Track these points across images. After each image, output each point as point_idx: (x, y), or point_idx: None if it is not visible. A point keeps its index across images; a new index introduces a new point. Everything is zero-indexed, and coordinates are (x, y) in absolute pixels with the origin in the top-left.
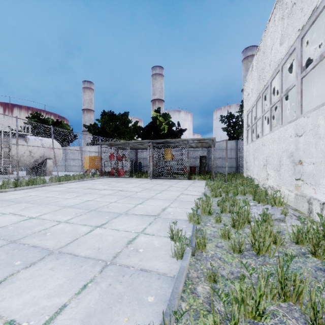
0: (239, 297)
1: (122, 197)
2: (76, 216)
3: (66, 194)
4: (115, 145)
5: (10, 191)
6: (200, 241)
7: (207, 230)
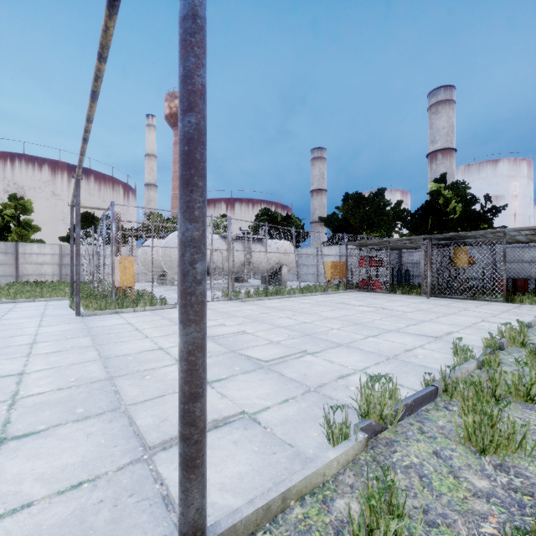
0: (512, 384)
1: (387, 316)
2: (344, 326)
3: (319, 307)
4: (367, 246)
5: (265, 299)
6: (490, 358)
7: (509, 358)
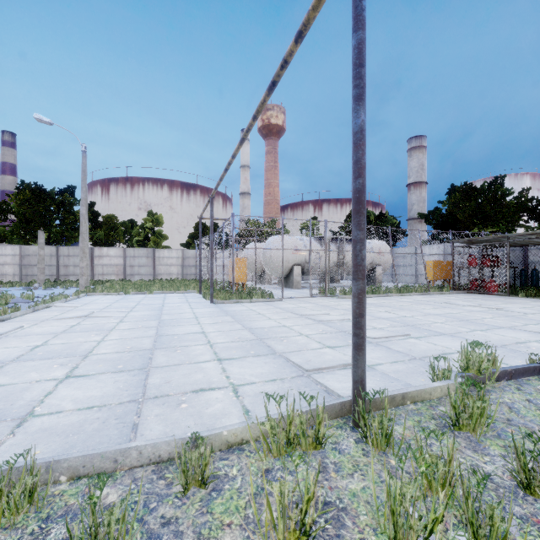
0: None
1: (501, 315)
2: (448, 321)
3: (420, 305)
4: (478, 243)
5: None
6: None
7: None
